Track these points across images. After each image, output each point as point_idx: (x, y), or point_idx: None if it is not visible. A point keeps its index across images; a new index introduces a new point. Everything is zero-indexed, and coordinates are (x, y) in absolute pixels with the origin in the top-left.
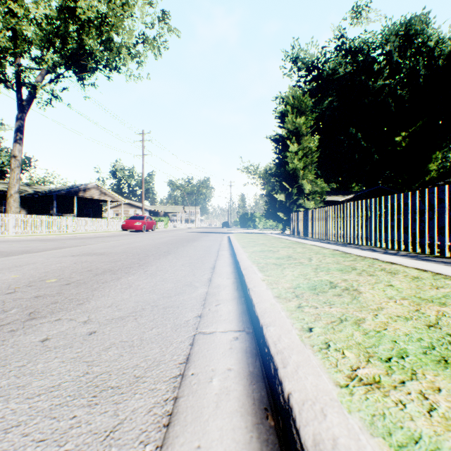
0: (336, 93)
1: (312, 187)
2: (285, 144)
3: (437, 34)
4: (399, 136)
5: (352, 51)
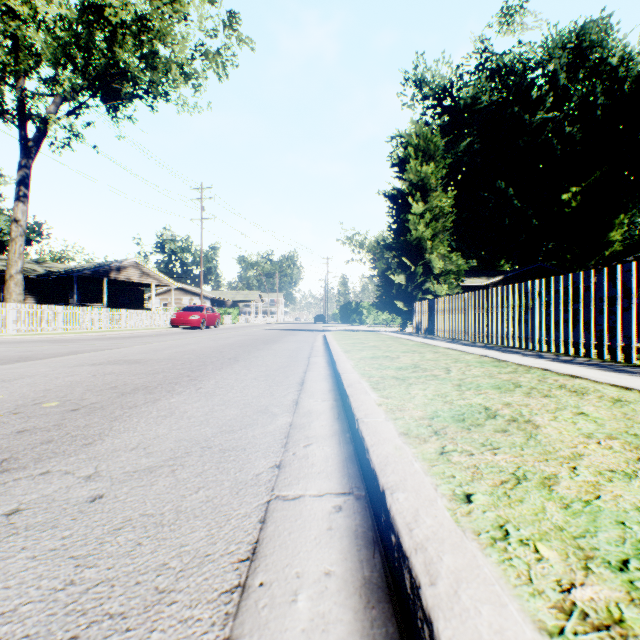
0: (478, 131)
1: (445, 264)
2: (406, 202)
3: (622, 47)
4: (567, 192)
5: (501, 72)
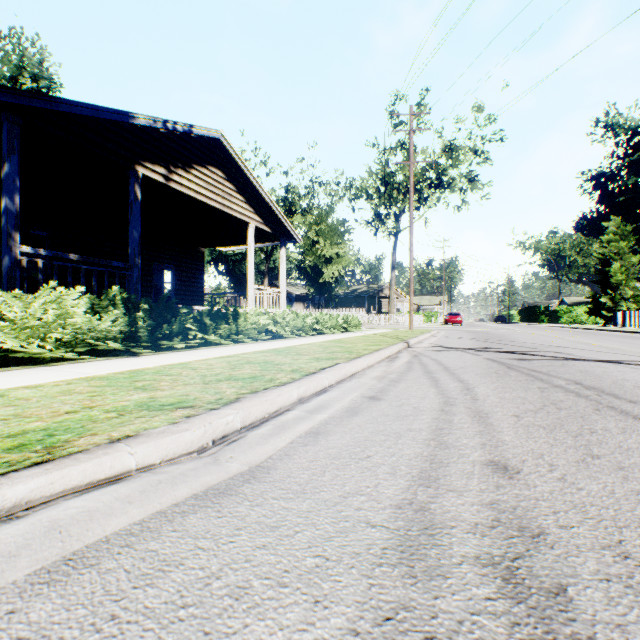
0: None
1: (633, 292)
2: (607, 260)
3: None
4: None
5: None
